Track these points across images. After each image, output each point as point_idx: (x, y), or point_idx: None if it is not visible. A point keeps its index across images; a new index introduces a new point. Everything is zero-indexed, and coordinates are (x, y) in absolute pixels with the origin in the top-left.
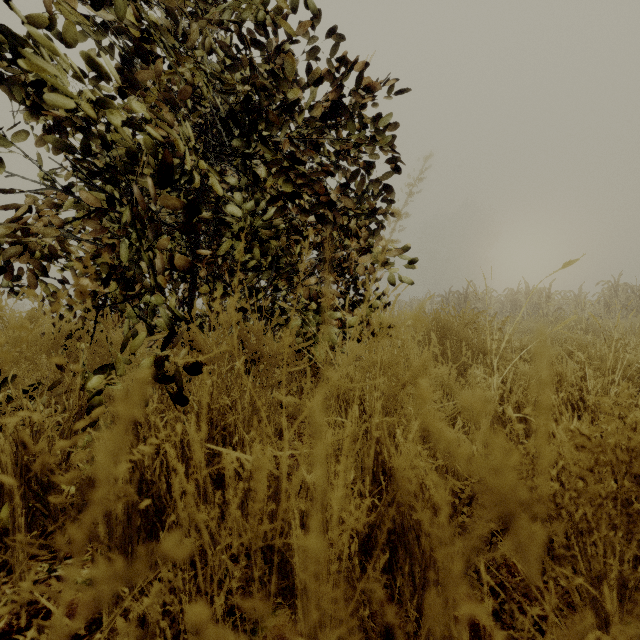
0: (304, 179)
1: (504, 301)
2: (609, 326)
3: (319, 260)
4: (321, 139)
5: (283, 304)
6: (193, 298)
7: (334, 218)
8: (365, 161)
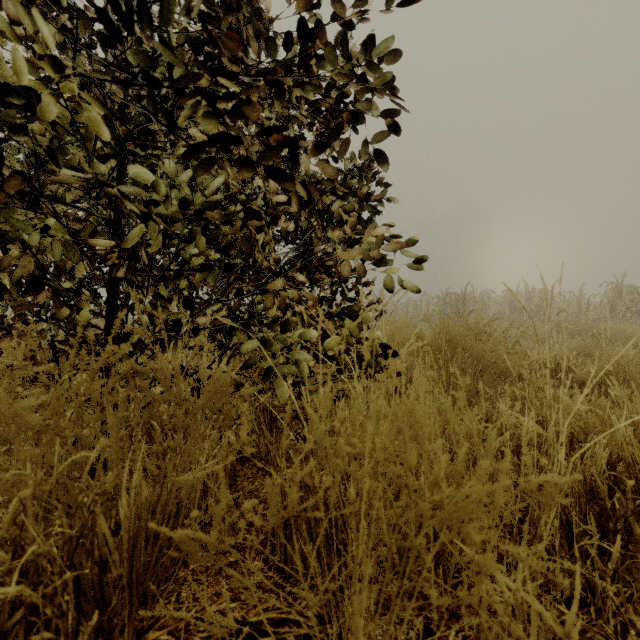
0: (235, 105)
1: (503, 303)
2: (624, 332)
3: (297, 257)
4: (287, 77)
5: (226, 321)
6: (114, 308)
7: (307, 195)
8: (351, 111)
